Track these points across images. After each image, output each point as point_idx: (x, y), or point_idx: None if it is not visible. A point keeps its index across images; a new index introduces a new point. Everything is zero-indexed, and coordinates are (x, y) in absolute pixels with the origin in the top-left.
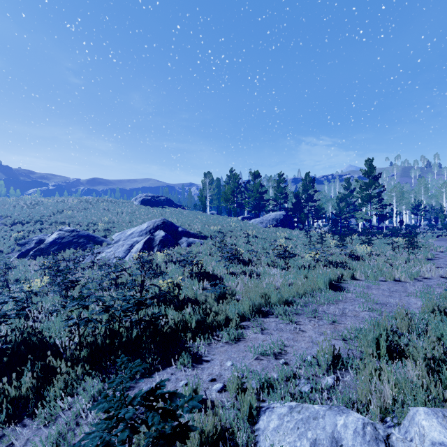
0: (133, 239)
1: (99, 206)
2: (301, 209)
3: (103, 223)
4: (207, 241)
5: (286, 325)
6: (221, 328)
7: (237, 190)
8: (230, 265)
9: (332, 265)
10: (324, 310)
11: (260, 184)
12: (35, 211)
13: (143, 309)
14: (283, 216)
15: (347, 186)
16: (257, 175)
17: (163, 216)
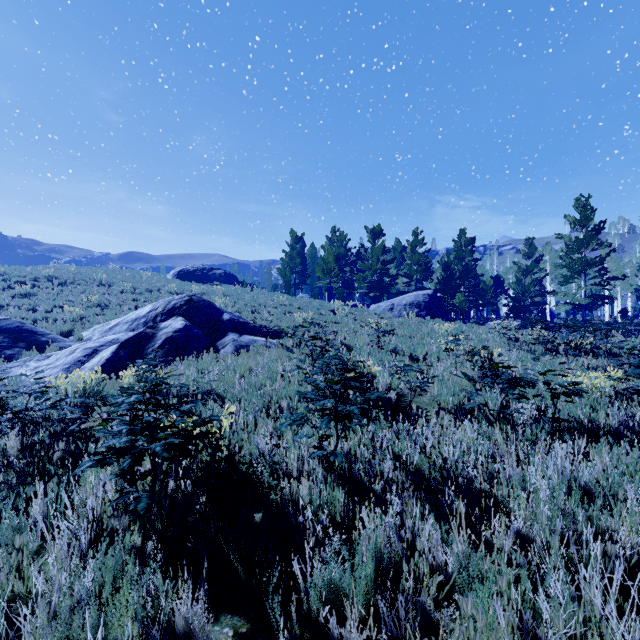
0: (108, 338)
1: (95, 280)
2: (454, 290)
3: (85, 308)
4: (283, 342)
5: None
6: None
7: (343, 259)
8: (340, 425)
9: None
10: None
11: (384, 248)
12: None
13: None
14: (429, 298)
15: (529, 252)
16: (378, 233)
17: (209, 297)
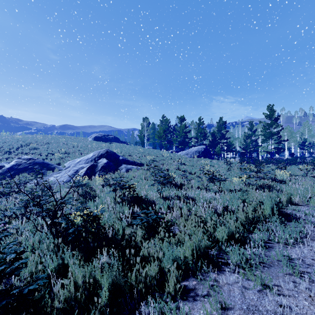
0: (79, 166)
1: (60, 141)
2: (216, 145)
3: (60, 154)
4: (143, 167)
5: (260, 297)
6: (150, 293)
7: (167, 130)
8: (163, 189)
9: (263, 188)
10: (299, 257)
11: (185, 126)
12: (7, 144)
13: (2, 278)
14: (203, 149)
15: (251, 128)
16: (183, 119)
17: (110, 148)
